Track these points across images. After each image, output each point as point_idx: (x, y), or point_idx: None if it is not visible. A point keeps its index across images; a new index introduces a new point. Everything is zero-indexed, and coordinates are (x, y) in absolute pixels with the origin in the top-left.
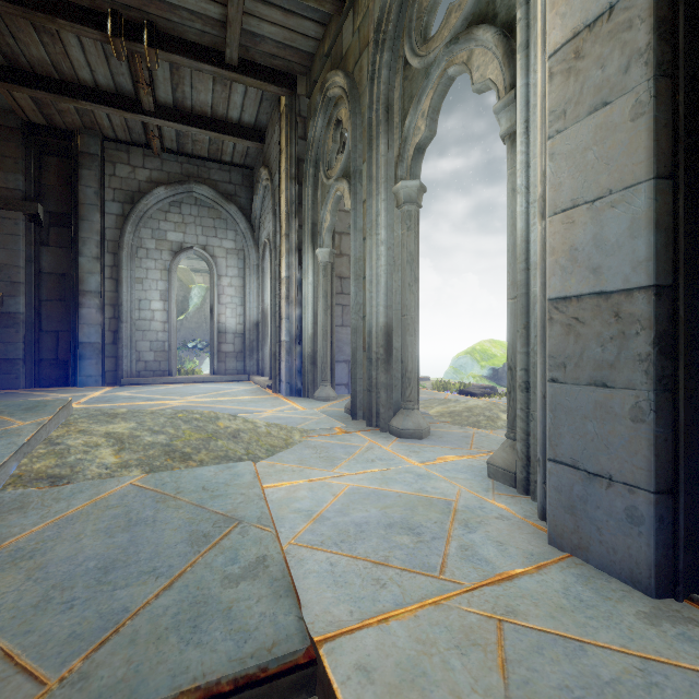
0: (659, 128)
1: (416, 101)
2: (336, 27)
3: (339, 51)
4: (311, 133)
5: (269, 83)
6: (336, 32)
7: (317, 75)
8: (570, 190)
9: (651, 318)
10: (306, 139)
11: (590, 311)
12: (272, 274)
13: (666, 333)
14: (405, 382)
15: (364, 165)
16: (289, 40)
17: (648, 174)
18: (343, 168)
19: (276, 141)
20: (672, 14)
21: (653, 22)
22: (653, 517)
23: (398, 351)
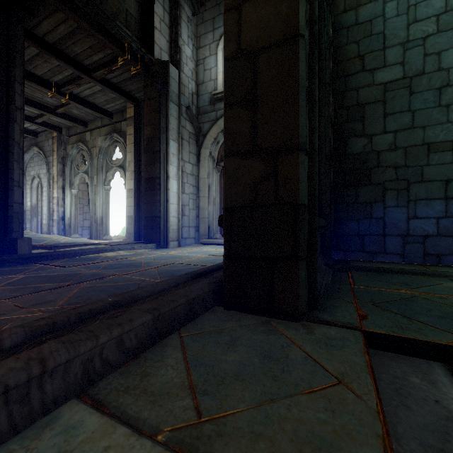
0: (134, 202)
1: (110, 171)
2: (83, 130)
3: (84, 137)
4: (70, 152)
5: (51, 129)
6: (83, 131)
7: (73, 134)
8: (129, 205)
9: (134, 218)
10: (66, 150)
11: (130, 217)
12: (48, 194)
13: (135, 220)
14: (107, 229)
15: (95, 176)
16: (63, 122)
17: (134, 206)
18: (85, 170)
19: (50, 145)
20: (136, 192)
21: (134, 193)
22: (134, 235)
23: (105, 222)
